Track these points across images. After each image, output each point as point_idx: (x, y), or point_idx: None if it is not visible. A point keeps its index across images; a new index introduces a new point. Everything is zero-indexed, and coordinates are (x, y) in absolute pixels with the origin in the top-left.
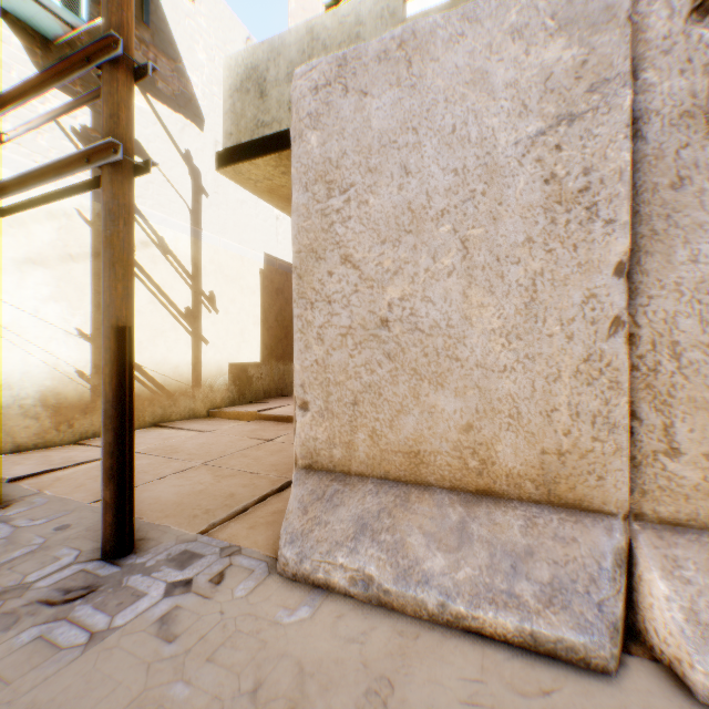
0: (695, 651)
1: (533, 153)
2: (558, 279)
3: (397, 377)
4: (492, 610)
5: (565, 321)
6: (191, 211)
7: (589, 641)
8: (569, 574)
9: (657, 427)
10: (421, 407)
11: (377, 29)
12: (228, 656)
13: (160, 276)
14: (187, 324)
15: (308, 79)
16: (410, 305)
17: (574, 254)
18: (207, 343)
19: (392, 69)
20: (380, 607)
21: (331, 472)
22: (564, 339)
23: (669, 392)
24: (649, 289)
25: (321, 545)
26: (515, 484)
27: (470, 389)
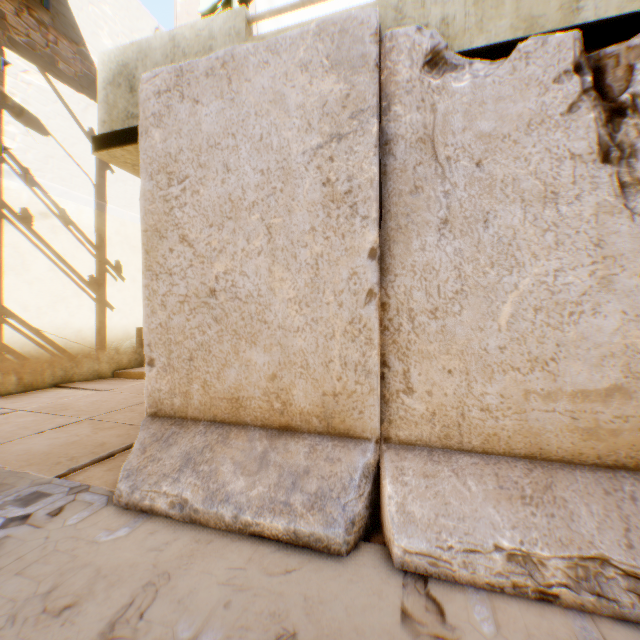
0: (397, 532)
1: (315, 161)
2: (333, 260)
3: (222, 337)
4: (270, 517)
5: (337, 293)
6: (95, 185)
7: (331, 533)
8: (330, 485)
9: (400, 372)
10: (240, 361)
11: (226, 44)
12: (38, 569)
13: (61, 245)
14: (92, 290)
15: (152, 84)
16: (231, 278)
17: (343, 241)
18: (113, 309)
19: (217, 83)
20: (190, 524)
21: (172, 418)
22: (337, 306)
23: (408, 346)
24: (396, 269)
25: (151, 478)
26: (306, 420)
27: (274, 346)
